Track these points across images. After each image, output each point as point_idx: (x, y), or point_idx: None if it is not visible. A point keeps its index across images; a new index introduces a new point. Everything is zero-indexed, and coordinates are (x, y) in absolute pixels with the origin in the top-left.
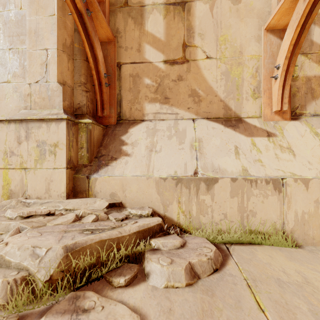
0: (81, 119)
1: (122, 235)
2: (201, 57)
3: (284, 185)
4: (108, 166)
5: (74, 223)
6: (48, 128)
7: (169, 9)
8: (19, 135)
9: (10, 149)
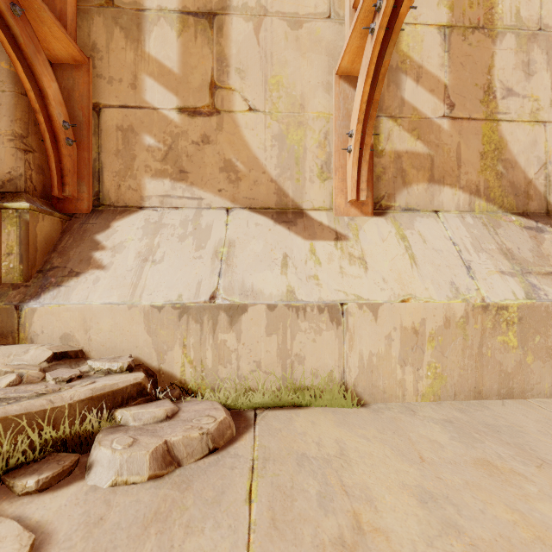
0: (12, 201)
1: (55, 405)
2: (241, 108)
3: (345, 314)
4: (61, 287)
5: None
6: None
7: (188, 21)
8: None
9: None
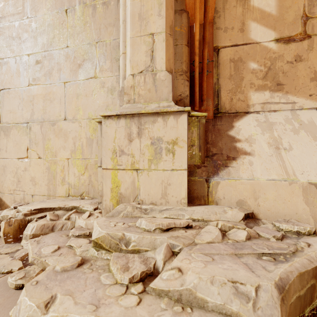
0: None
1: (315, 265)
2: None
3: None
4: (229, 167)
5: (226, 241)
6: (165, 123)
7: None
8: (130, 131)
9: (120, 147)
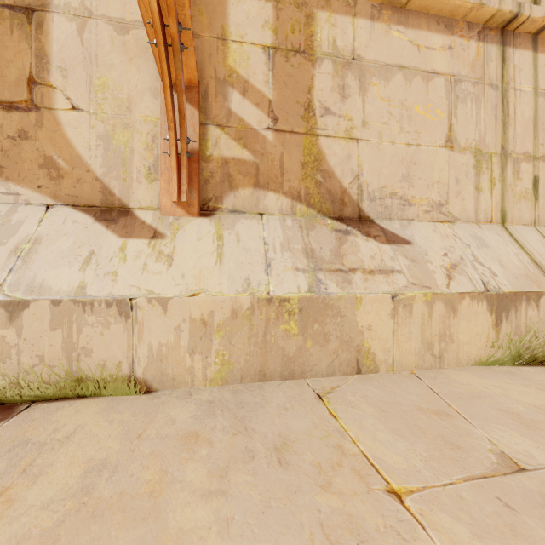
0: None
1: None
2: (63, 106)
3: (134, 308)
4: None
5: None
6: None
7: (3, 14)
8: None
9: None
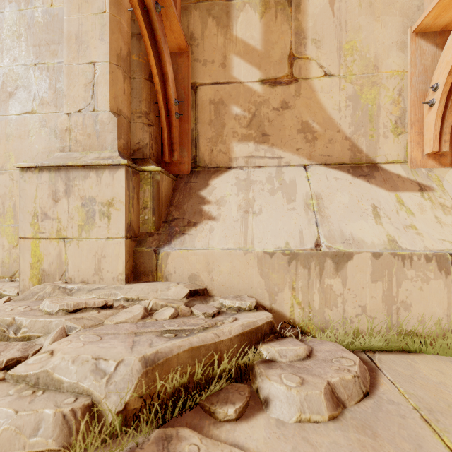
0: (143, 165)
1: (221, 339)
2: (317, 75)
3: None
4: (185, 235)
5: (144, 321)
6: (99, 179)
7: (269, 4)
8: (55, 189)
9: (42, 209)
